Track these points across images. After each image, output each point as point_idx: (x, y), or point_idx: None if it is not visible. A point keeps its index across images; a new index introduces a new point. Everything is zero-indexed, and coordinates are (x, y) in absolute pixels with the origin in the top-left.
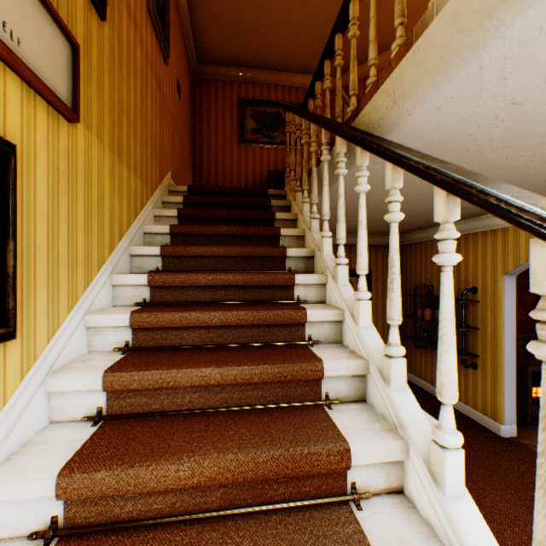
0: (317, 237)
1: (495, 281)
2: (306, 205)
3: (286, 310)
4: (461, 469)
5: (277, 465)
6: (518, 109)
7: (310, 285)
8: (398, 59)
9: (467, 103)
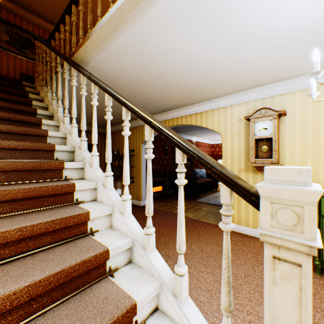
0: (56, 108)
1: (139, 146)
2: (50, 93)
3: (37, 129)
4: (98, 161)
5: (34, 165)
6: (124, 73)
7: (51, 126)
8: (86, 40)
9: (109, 65)
